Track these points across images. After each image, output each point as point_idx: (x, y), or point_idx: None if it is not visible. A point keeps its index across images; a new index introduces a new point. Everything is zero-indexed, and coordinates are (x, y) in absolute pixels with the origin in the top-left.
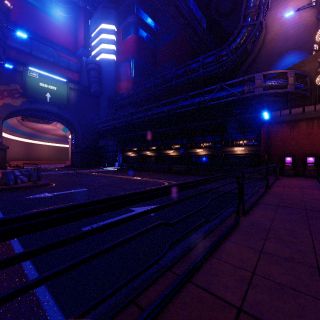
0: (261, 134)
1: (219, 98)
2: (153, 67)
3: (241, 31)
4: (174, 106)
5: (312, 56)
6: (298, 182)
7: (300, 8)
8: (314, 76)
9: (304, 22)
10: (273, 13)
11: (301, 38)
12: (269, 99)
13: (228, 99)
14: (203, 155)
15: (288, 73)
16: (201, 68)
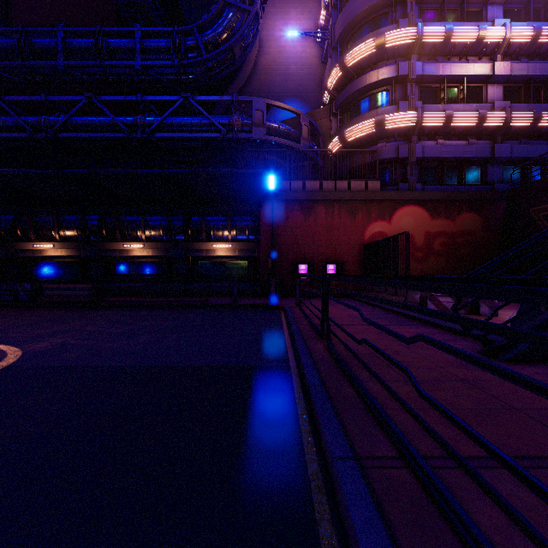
0: (261, 219)
1: (181, 127)
2: (0, 18)
3: (225, 13)
4: (57, 120)
5: (324, 109)
6: (336, 309)
7: (306, 32)
8: (326, 141)
9: (308, 60)
10: (270, 25)
11: (305, 83)
12: (271, 158)
13: (201, 135)
14: (144, 257)
15: (302, 118)
16: (139, 54)
